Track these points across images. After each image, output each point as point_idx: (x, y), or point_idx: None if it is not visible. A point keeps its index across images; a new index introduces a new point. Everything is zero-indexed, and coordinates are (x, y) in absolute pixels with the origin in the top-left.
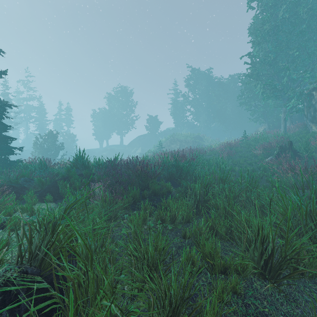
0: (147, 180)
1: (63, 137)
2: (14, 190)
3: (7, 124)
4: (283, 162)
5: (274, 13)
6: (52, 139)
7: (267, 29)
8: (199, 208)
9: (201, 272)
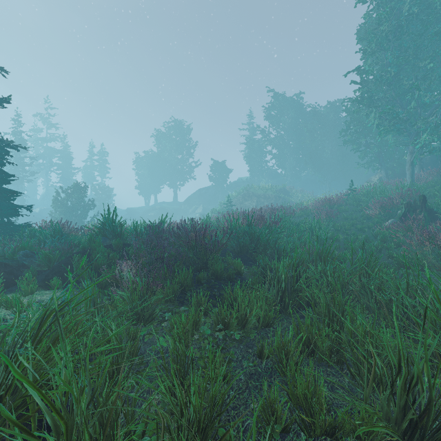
0: (205, 254)
1: (95, 192)
2: (7, 271)
3: (20, 173)
4: (413, 228)
5: (395, 7)
6: (79, 195)
7: (386, 31)
8: (285, 303)
9: (289, 431)
